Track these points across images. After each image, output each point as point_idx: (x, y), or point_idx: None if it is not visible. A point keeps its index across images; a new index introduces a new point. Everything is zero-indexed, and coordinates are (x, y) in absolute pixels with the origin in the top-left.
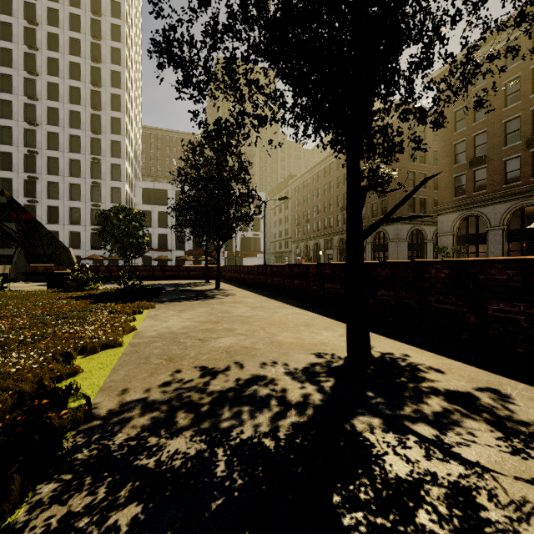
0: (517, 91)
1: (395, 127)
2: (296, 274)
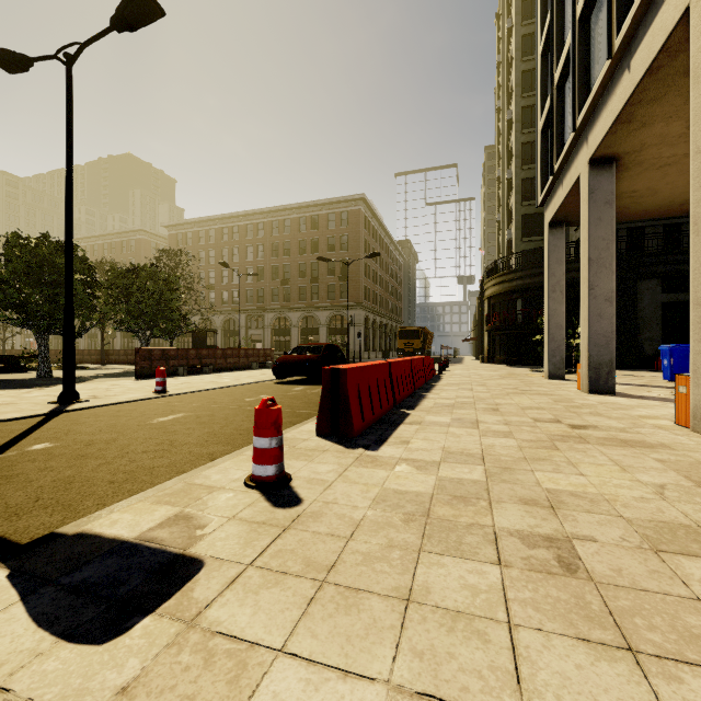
0: (204, 258)
1: (141, 244)
2: (77, 354)
